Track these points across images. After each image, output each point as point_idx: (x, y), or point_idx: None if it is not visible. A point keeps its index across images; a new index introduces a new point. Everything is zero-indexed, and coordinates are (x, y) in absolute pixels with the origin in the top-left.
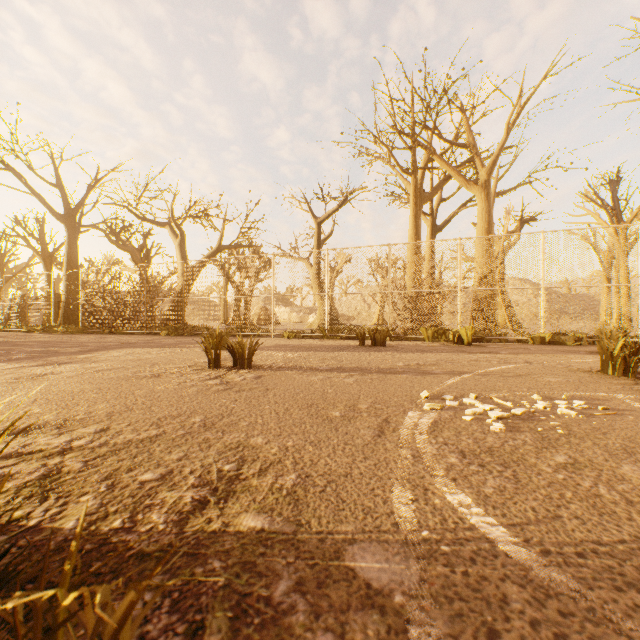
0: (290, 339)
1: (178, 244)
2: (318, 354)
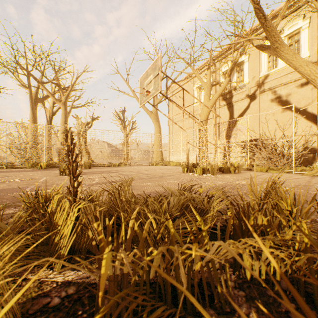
0: None
1: None
2: None
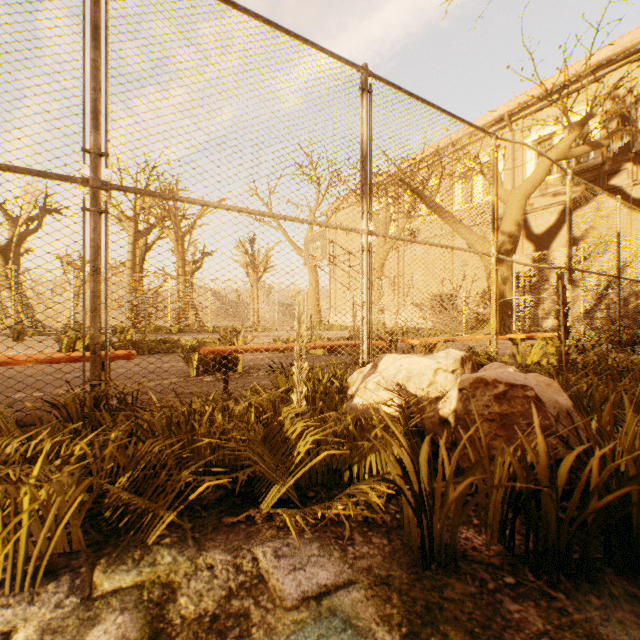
0: (40, 336)
1: None
2: None
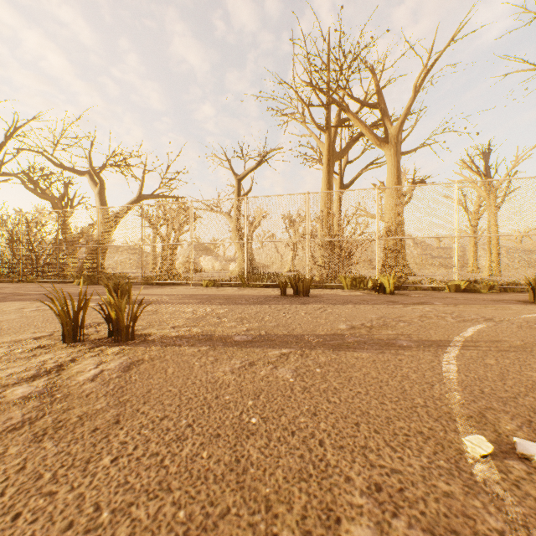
0: (208, 288)
1: (97, 192)
2: (236, 309)
